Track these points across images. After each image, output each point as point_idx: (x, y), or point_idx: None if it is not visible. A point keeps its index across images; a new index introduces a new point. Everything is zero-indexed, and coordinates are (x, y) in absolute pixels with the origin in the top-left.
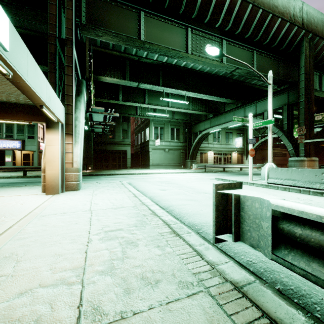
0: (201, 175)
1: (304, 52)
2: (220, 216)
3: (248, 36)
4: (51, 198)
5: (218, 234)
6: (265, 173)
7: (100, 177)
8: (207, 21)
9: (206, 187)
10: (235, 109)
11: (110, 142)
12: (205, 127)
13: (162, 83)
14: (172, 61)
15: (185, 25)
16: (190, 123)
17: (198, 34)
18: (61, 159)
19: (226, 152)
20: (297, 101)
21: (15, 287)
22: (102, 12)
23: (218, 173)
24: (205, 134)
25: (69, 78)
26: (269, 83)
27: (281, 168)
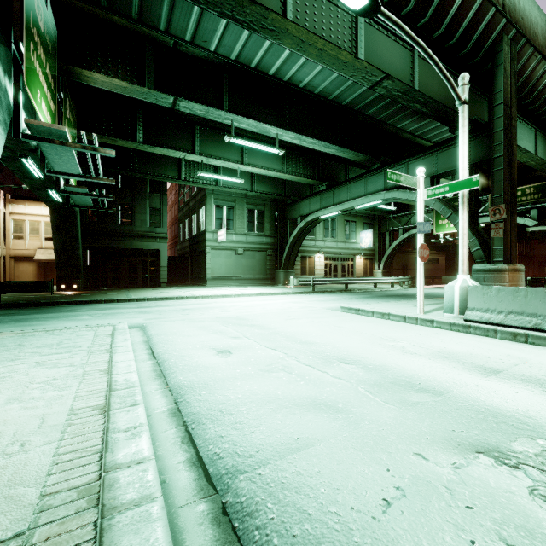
0: (309, 299)
1: (503, 63)
2: None
3: (408, 12)
4: None
5: None
6: (453, 298)
7: (81, 310)
8: None
9: (334, 336)
10: (368, 175)
11: (124, 233)
12: (311, 208)
13: (229, 105)
14: (251, 58)
15: None
16: (283, 202)
17: None
18: None
19: (346, 255)
20: (486, 158)
21: None
22: None
23: (338, 294)
24: (312, 222)
25: None
26: (462, 99)
27: (497, 288)
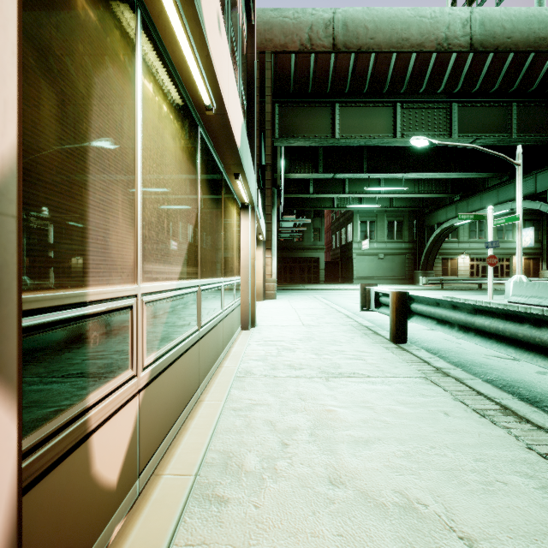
0: (428, 293)
1: None
2: (363, 299)
3: (495, 90)
4: (260, 302)
5: (362, 307)
6: (509, 290)
7: (289, 292)
8: (422, 90)
9: None
10: (499, 186)
11: (297, 247)
12: (447, 216)
13: (367, 167)
14: None
15: (392, 101)
16: (421, 211)
17: (412, 107)
18: (263, 271)
19: (498, 255)
20: None
21: (278, 320)
22: (294, 119)
23: (463, 291)
24: (448, 229)
25: (269, 199)
26: (516, 163)
27: (526, 282)
